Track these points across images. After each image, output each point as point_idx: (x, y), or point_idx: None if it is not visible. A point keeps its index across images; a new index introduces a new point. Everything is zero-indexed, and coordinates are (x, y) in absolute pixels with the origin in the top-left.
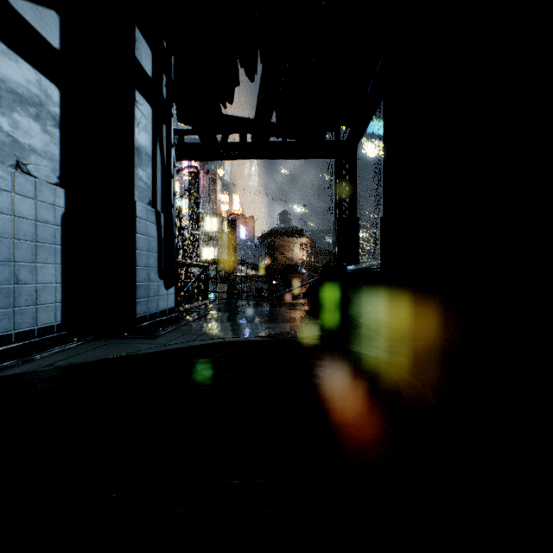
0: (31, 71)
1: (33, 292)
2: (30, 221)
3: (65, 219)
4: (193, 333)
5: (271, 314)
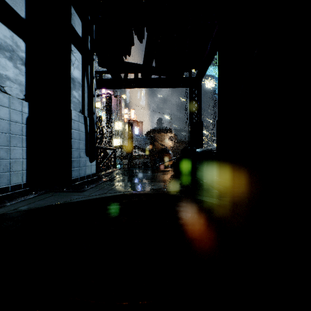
0: (7, 30)
1: (8, 164)
2: (6, 121)
3: (28, 120)
4: (105, 188)
5: (152, 177)
